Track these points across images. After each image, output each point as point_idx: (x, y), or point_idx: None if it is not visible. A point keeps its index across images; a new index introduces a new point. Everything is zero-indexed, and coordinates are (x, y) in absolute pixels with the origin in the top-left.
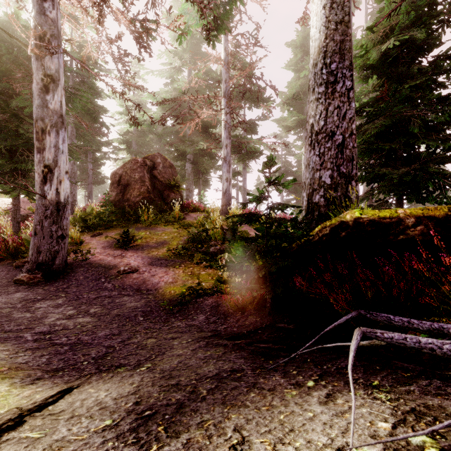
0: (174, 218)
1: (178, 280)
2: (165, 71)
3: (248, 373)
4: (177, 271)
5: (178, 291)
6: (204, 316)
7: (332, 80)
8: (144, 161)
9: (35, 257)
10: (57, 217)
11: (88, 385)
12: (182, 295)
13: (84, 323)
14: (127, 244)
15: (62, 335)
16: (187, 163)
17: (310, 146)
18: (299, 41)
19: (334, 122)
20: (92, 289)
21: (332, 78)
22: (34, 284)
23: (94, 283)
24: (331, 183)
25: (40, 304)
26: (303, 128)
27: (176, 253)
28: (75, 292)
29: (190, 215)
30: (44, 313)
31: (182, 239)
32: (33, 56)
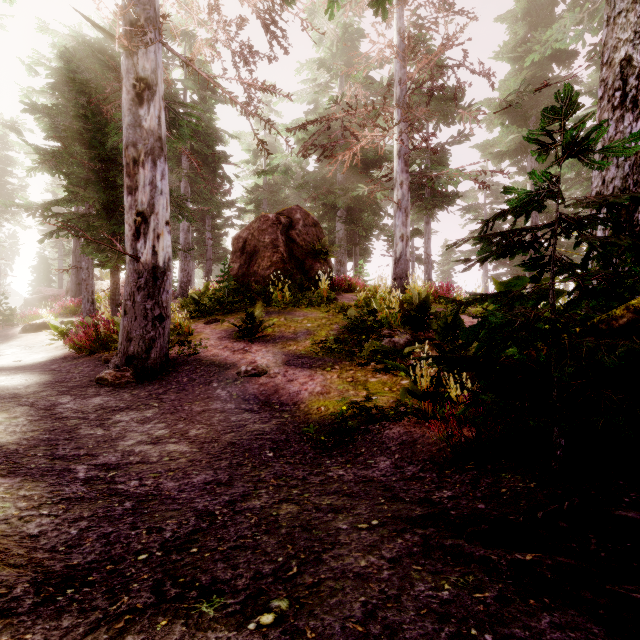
0: (320, 299)
1: (331, 391)
2: (306, 93)
3: None
4: (329, 376)
5: (333, 409)
6: (388, 461)
7: None
8: (277, 217)
9: (124, 347)
10: (153, 288)
11: None
12: (340, 416)
13: (175, 454)
14: (253, 333)
15: (134, 474)
16: (338, 222)
17: (620, 109)
18: (522, 8)
19: None
20: (198, 397)
21: None
22: (121, 386)
23: (201, 389)
24: None
25: (121, 416)
26: (528, 153)
27: (325, 348)
28: (172, 400)
29: (344, 296)
30: (123, 430)
31: (334, 328)
32: (122, 53)
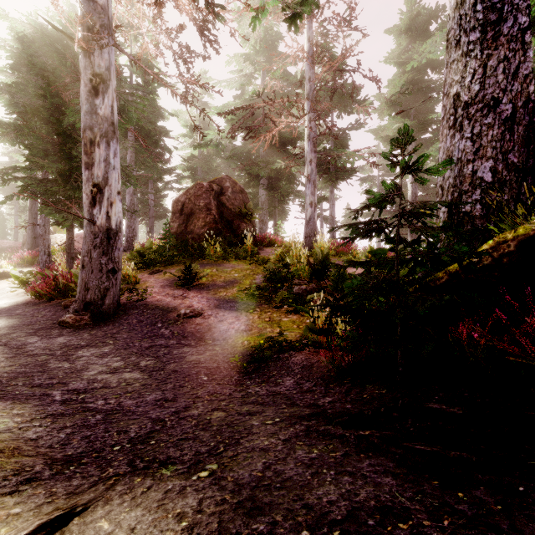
0: (245, 253)
1: (253, 328)
2: (234, 81)
3: (424, 524)
4: (251, 317)
5: (253, 342)
6: (292, 380)
7: (494, 19)
8: (210, 185)
9: (83, 295)
10: (107, 247)
11: (103, 506)
12: (259, 348)
13: (130, 380)
14: (190, 282)
15: (99, 396)
16: (261, 189)
17: (453, 129)
18: (404, 24)
19: (498, 84)
20: (146, 335)
21: (493, 15)
22: (81, 327)
23: (148, 329)
24: (493, 180)
25: (83, 352)
26: None
27: (249, 294)
28: (125, 338)
29: (265, 251)
30: (86, 363)
31: (257, 277)
32: (81, 52)
